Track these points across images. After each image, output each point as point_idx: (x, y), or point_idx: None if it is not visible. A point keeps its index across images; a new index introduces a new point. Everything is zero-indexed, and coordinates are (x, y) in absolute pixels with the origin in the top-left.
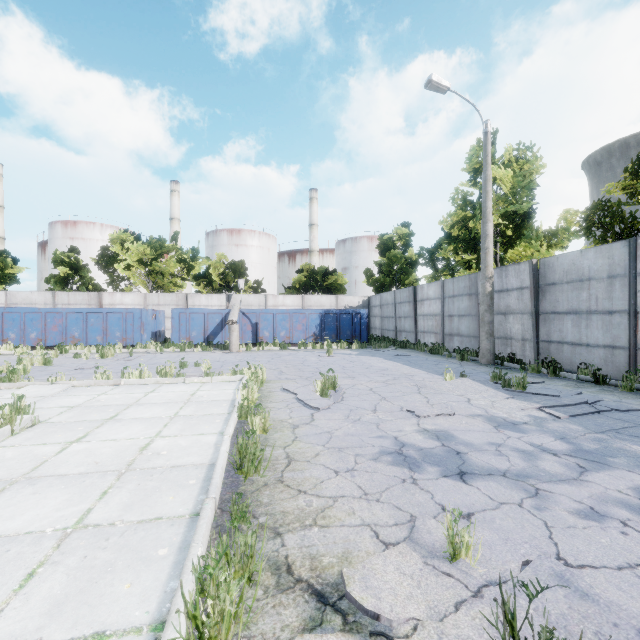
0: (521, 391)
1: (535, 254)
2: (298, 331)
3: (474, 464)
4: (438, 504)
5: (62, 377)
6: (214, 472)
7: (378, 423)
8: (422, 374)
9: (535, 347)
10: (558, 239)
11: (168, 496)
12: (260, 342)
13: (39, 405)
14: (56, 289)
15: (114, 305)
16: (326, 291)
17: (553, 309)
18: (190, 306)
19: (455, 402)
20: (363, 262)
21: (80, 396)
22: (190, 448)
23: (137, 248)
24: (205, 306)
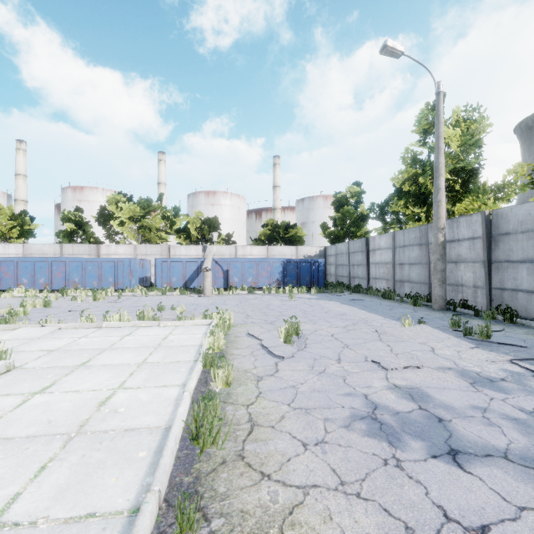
0: (485, 340)
1: (482, 207)
2: (263, 277)
3: (464, 438)
4: (437, 506)
5: (51, 320)
6: (165, 446)
7: (344, 376)
8: (379, 319)
9: (487, 294)
10: (505, 192)
11: (110, 476)
12: (230, 287)
13: (23, 348)
14: (64, 242)
15: (110, 255)
16: (287, 242)
17: (507, 258)
18: (172, 256)
19: (419, 351)
20: (319, 218)
21: (63, 339)
22: (149, 404)
23: (129, 207)
24: (184, 256)
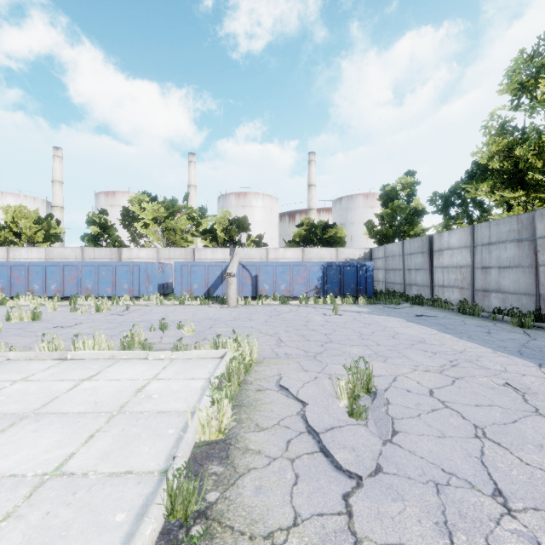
0: None
1: None
2: (299, 284)
3: None
4: None
5: (1, 346)
6: None
7: None
8: (489, 354)
9: None
10: None
11: None
12: (260, 295)
13: None
14: (88, 246)
15: (131, 259)
16: (326, 244)
17: None
18: (197, 259)
19: None
20: (359, 218)
21: None
22: None
23: (152, 207)
24: (210, 259)
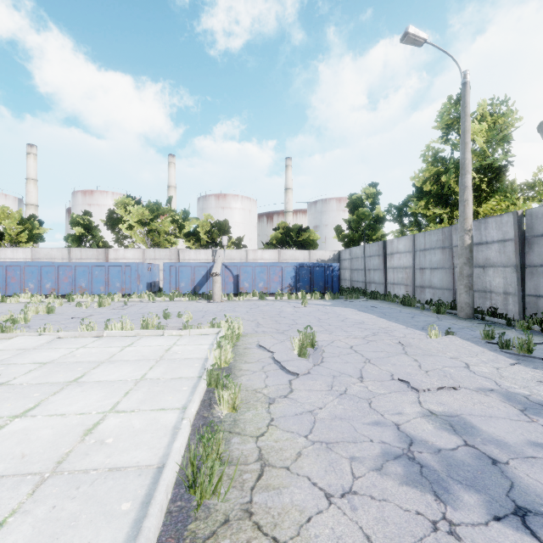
0: (527, 355)
1: (511, 207)
2: (275, 282)
3: (530, 490)
4: None
5: (50, 328)
6: (152, 500)
7: (369, 399)
8: (401, 329)
9: (520, 301)
10: (535, 191)
11: (81, 541)
12: (240, 292)
13: (15, 360)
14: (73, 246)
15: (118, 259)
16: (300, 246)
17: (542, 262)
18: (181, 260)
19: (452, 368)
20: (332, 221)
21: (59, 349)
22: (142, 434)
23: (137, 210)
24: (194, 260)
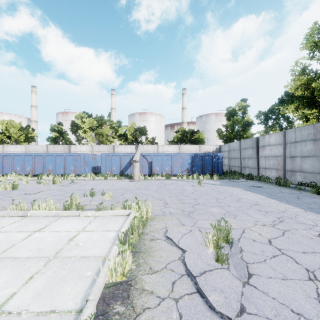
0: None
1: None
2: (177, 167)
3: None
4: None
5: None
6: None
7: None
8: (302, 213)
9: None
10: None
11: None
12: (153, 174)
13: None
14: (51, 144)
15: (76, 152)
16: (193, 143)
17: None
18: (115, 152)
19: None
20: (212, 127)
21: None
22: None
23: (89, 121)
24: (123, 152)
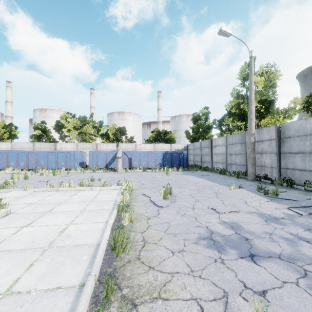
0: (275, 197)
1: (276, 122)
2: (151, 162)
3: (258, 248)
4: (241, 281)
5: (30, 186)
6: (97, 253)
7: (196, 217)
8: (217, 186)
9: (278, 171)
10: (289, 113)
11: (68, 269)
12: (132, 167)
13: (14, 202)
14: (35, 141)
15: (62, 149)
16: (166, 142)
17: (289, 151)
18: (98, 149)
19: (238, 203)
20: (184, 127)
21: (37, 197)
22: (88, 232)
23: (73, 121)
24: (106, 149)
